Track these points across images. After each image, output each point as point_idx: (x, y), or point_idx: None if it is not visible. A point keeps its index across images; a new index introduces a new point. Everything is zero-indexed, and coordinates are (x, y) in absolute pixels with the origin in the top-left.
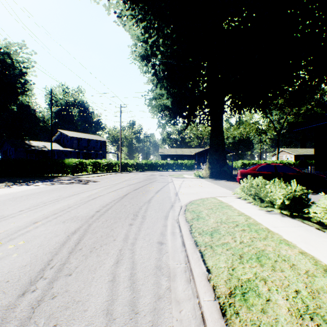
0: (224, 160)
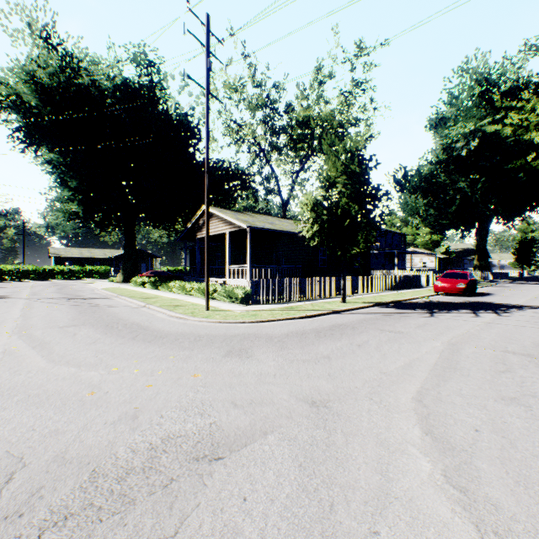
0: (137, 268)
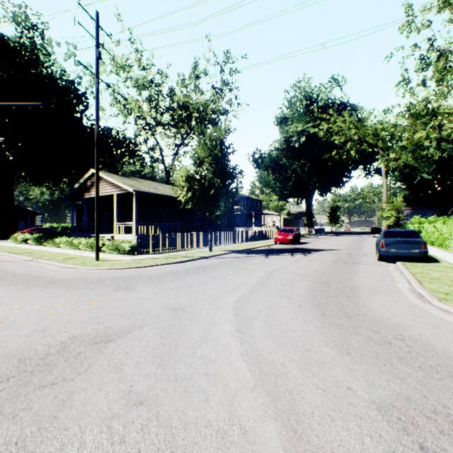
0: (15, 224)
